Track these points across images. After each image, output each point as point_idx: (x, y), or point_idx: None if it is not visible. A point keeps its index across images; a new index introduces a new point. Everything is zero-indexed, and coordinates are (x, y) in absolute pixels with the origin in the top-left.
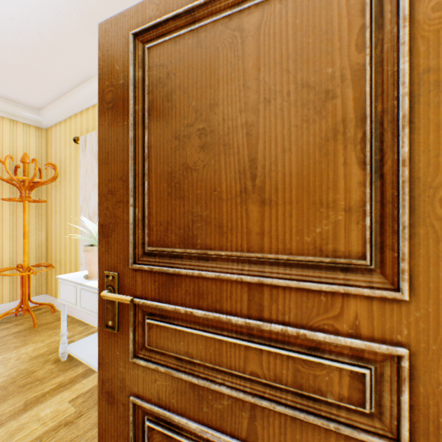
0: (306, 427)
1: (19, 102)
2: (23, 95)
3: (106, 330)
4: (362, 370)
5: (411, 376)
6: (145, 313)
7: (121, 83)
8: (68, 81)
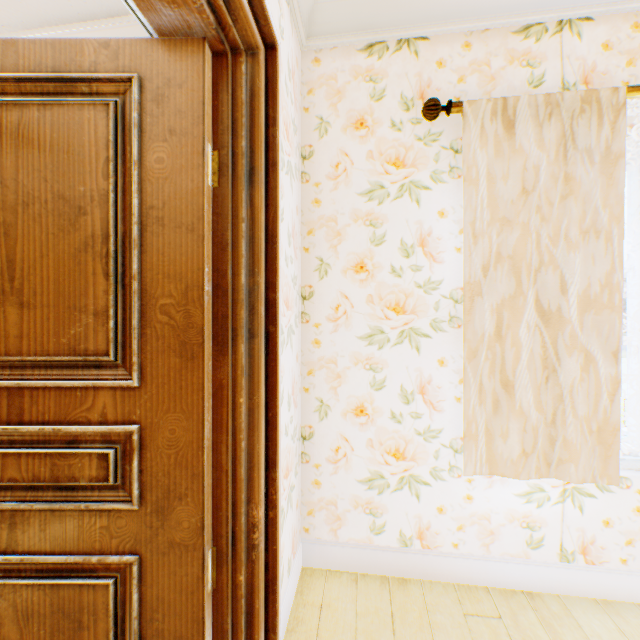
0: (66, 516)
1: None
2: None
3: None
4: (109, 450)
5: (144, 446)
6: None
7: None
8: None
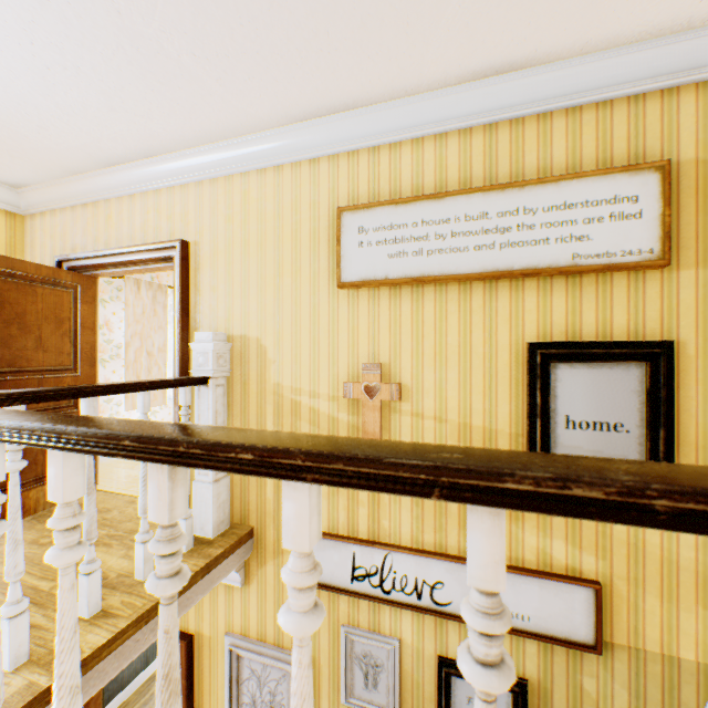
0: None
1: None
2: None
3: None
4: None
5: None
6: None
7: None
8: None
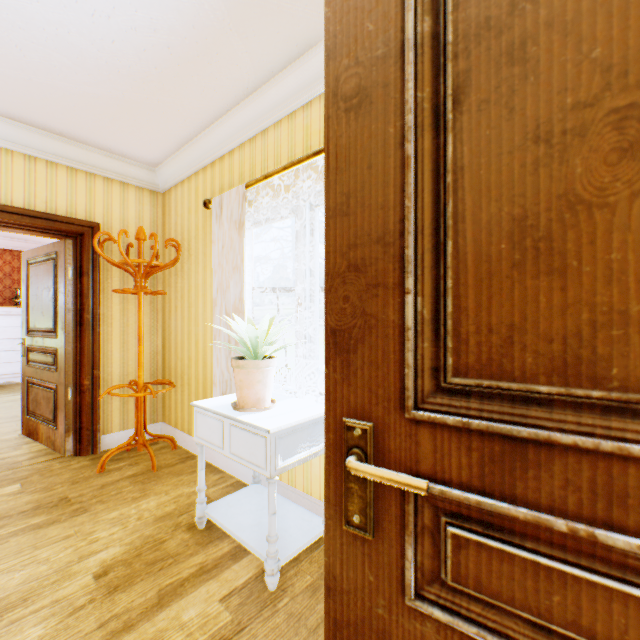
0: None
1: (131, 157)
2: (137, 147)
3: (341, 528)
4: None
5: None
6: (438, 512)
7: (378, 54)
8: (197, 119)
